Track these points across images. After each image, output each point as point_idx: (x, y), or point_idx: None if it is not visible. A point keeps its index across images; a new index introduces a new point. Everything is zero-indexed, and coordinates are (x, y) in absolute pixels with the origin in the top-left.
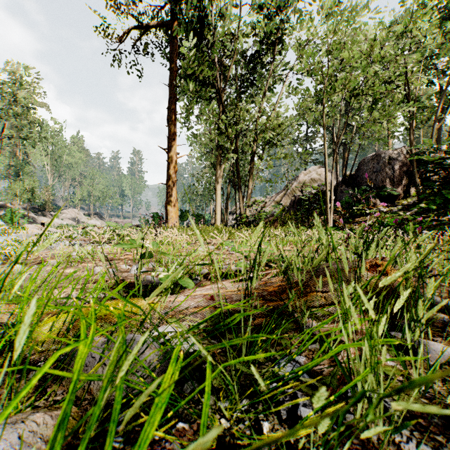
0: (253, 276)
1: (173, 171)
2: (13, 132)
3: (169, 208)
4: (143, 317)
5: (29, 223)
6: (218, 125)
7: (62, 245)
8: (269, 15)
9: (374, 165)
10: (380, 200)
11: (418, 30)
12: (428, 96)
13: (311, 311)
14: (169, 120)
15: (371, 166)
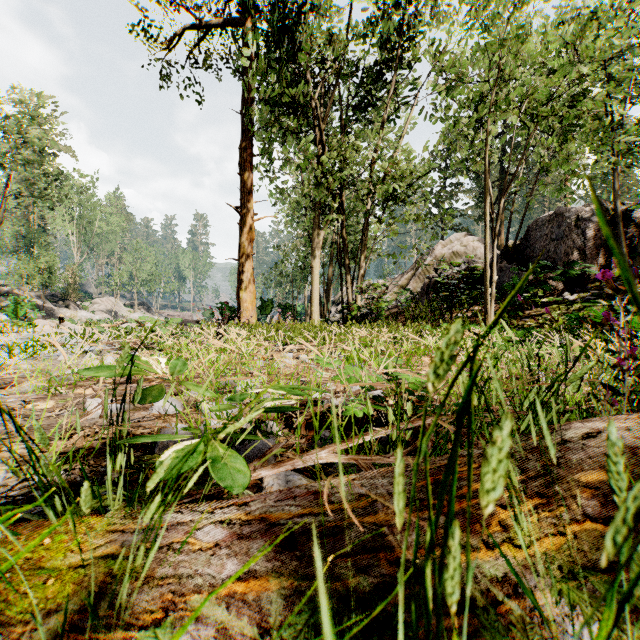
0: (444, 550)
1: (248, 240)
2: (22, 187)
3: (242, 295)
4: (76, 615)
5: (46, 317)
6: (315, 171)
7: (14, 361)
8: (392, 7)
9: (553, 230)
10: (564, 283)
11: None
12: (638, 122)
13: (580, 583)
14: (242, 164)
15: (548, 231)
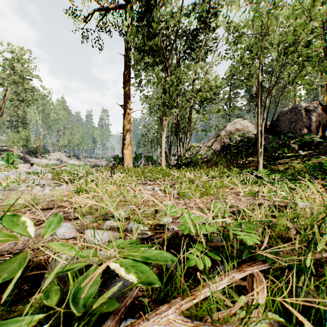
0: None
1: (128, 122)
2: (13, 96)
3: (124, 152)
4: None
5: (25, 162)
6: (163, 86)
7: None
8: None
9: (292, 116)
10: (298, 145)
11: (322, 9)
12: None
13: None
14: (124, 82)
15: (289, 117)
